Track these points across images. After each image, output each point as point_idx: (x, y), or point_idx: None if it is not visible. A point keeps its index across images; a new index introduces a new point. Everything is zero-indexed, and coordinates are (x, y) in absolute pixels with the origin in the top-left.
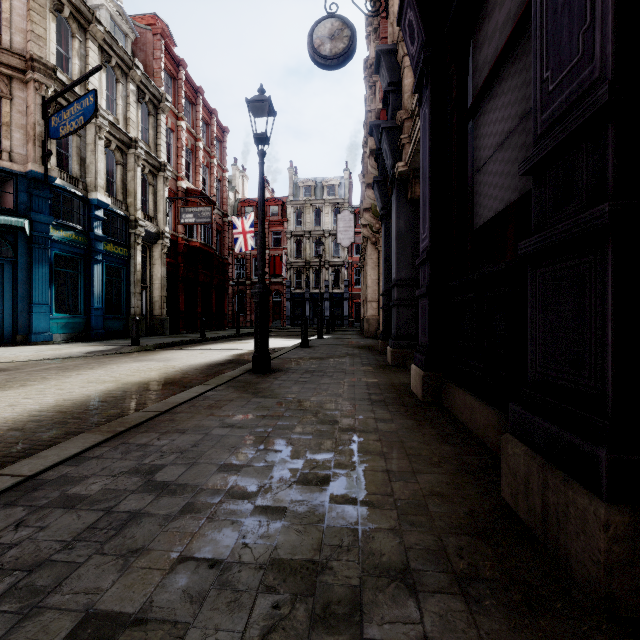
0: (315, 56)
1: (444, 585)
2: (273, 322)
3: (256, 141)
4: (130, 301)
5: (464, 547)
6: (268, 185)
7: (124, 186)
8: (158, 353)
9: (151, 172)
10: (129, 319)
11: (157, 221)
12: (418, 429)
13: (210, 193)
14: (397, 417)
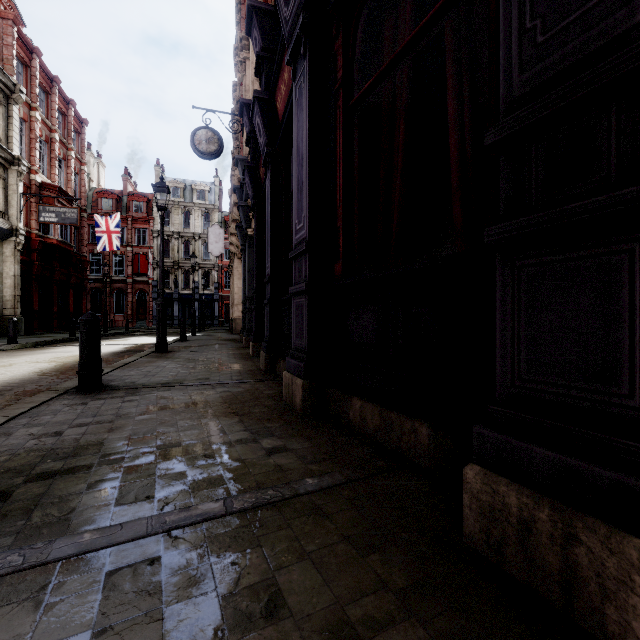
0: (196, 150)
1: (237, 373)
2: (137, 322)
3: (158, 209)
4: None
5: (245, 371)
6: (130, 178)
7: None
8: (48, 348)
9: (2, 164)
10: None
11: (8, 216)
12: (245, 361)
13: (67, 187)
14: (239, 360)
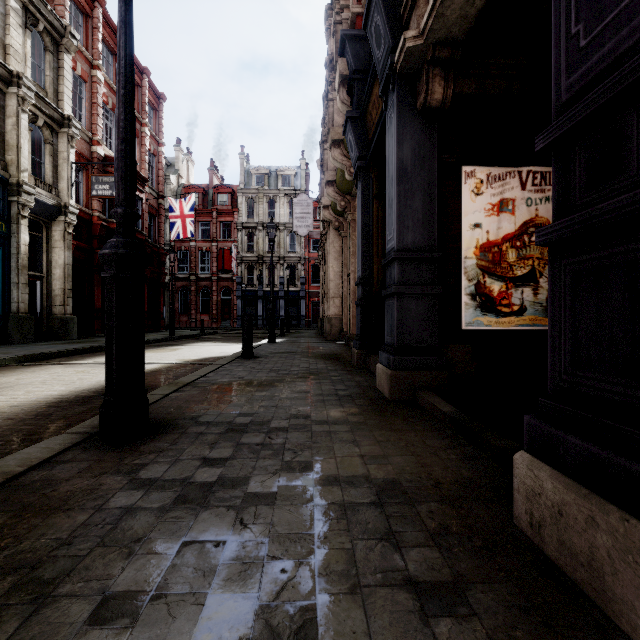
0: None
1: None
2: (222, 322)
3: None
4: (10, 294)
5: None
6: (217, 171)
7: (0, 136)
8: (5, 373)
9: (48, 126)
10: (8, 319)
11: (58, 191)
12: None
13: (140, 168)
14: None
